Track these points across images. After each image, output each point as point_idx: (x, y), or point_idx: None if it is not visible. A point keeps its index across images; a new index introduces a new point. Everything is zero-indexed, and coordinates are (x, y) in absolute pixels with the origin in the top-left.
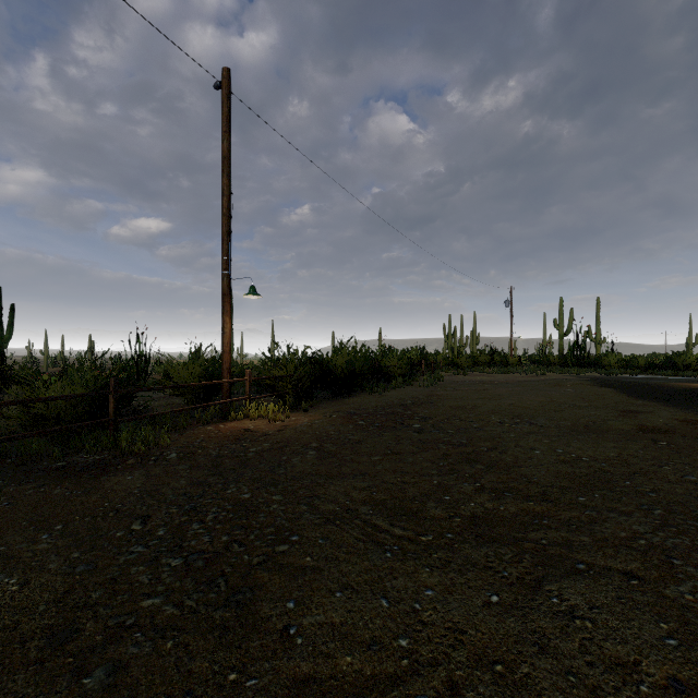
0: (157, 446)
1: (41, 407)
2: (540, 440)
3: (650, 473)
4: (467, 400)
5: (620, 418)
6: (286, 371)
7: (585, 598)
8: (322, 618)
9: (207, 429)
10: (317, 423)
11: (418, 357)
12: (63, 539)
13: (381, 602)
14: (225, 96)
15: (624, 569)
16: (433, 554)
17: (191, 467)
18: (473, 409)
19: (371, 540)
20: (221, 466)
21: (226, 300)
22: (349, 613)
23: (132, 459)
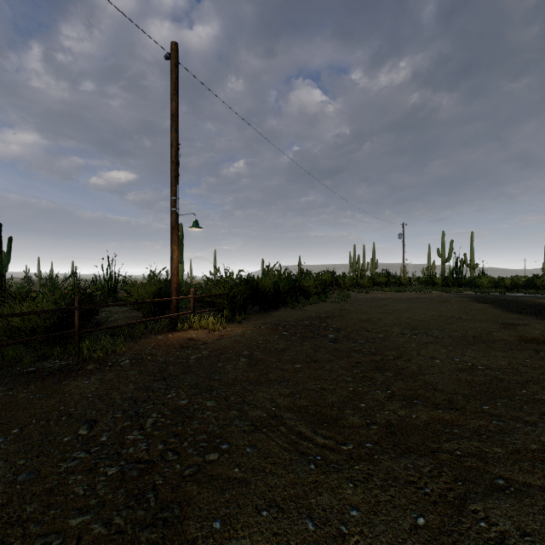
0: (114, 353)
1: (18, 320)
2: (438, 349)
3: (542, 382)
4: (371, 314)
5: (501, 330)
6: (224, 290)
7: (513, 522)
8: (247, 543)
9: (158, 338)
10: (249, 333)
11: (329, 278)
12: (15, 444)
13: (307, 524)
14: (173, 65)
15: (544, 487)
16: (355, 466)
17: (140, 372)
18: (377, 322)
19: (295, 449)
20: (166, 372)
21: (174, 232)
22: (275, 536)
23: (92, 365)
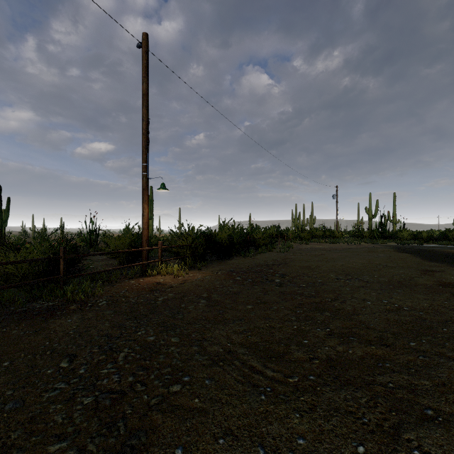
0: (93, 295)
1: (12, 267)
2: (369, 292)
3: None
4: (311, 262)
5: (422, 275)
6: (187, 242)
7: (444, 451)
8: None
9: (131, 282)
10: (207, 279)
11: (275, 232)
12: (5, 375)
13: (259, 451)
14: (144, 52)
15: None
16: (300, 397)
17: (115, 312)
18: (316, 268)
19: (248, 381)
20: (137, 312)
21: (145, 193)
22: None
23: (74, 305)
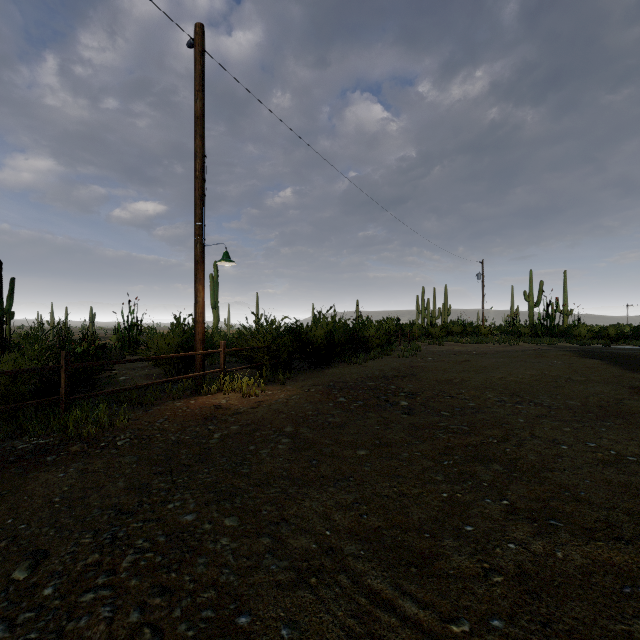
0: (112, 428)
1: None
2: (559, 427)
3: None
4: (452, 373)
5: (634, 396)
6: (264, 341)
7: None
8: None
9: (176, 404)
10: (294, 400)
11: (394, 327)
12: None
13: None
14: (198, 53)
15: None
16: None
17: (140, 459)
18: (462, 383)
19: (367, 632)
20: (175, 459)
21: (199, 267)
22: None
23: (77, 446)
